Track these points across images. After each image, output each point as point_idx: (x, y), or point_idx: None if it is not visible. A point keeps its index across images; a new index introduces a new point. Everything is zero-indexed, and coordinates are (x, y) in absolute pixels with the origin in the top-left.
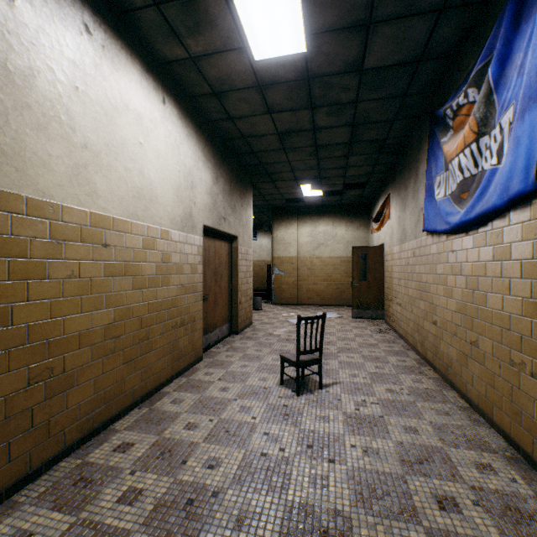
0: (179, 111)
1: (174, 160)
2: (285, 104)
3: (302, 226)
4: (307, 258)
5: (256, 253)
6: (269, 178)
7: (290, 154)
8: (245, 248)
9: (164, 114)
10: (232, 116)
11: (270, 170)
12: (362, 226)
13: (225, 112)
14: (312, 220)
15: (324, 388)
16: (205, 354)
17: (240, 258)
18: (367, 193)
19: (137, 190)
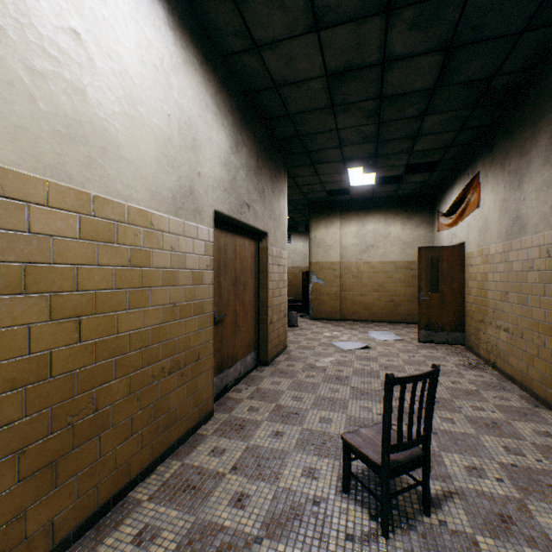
0: (168, 14)
1: (159, 93)
2: (344, 5)
3: (346, 224)
4: (352, 264)
5: (289, 259)
6: (308, 159)
7: (340, 116)
8: (277, 250)
9: (135, 4)
10: (258, 41)
11: (310, 146)
12: (424, 223)
13: (246, 34)
14: (359, 217)
15: (431, 509)
16: (218, 403)
17: (270, 263)
18: (435, 178)
19: (64, 120)
